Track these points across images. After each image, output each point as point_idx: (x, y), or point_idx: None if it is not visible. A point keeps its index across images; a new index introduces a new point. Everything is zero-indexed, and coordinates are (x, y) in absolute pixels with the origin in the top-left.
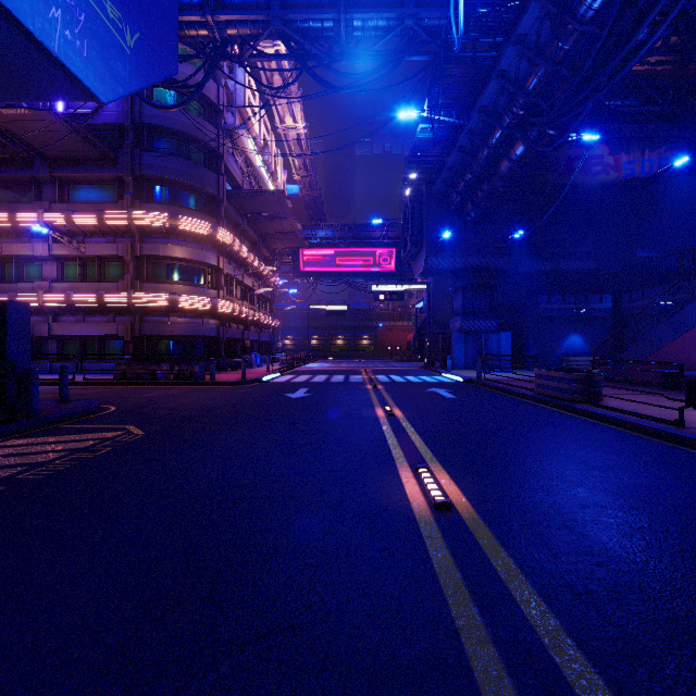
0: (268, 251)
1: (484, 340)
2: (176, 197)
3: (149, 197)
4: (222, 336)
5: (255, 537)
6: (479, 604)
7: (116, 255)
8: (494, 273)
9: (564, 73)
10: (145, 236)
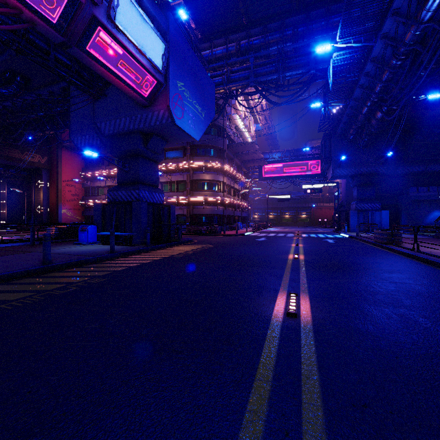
0: (245, 169)
1: (370, 215)
2: (206, 152)
3: (195, 154)
4: (225, 214)
5: (251, 258)
6: (292, 265)
7: (183, 180)
8: (377, 175)
9: (392, 85)
10: (194, 171)
